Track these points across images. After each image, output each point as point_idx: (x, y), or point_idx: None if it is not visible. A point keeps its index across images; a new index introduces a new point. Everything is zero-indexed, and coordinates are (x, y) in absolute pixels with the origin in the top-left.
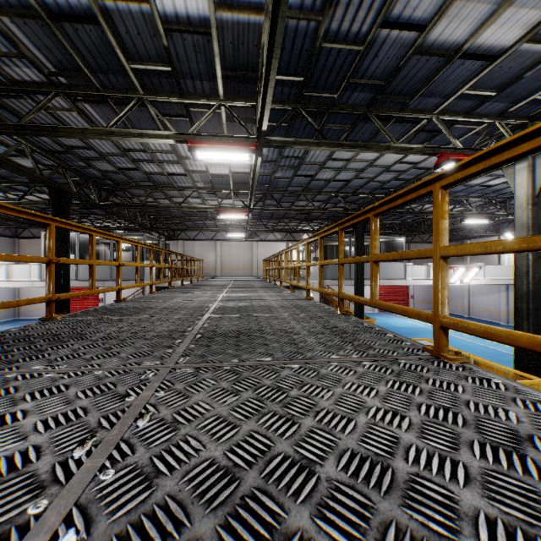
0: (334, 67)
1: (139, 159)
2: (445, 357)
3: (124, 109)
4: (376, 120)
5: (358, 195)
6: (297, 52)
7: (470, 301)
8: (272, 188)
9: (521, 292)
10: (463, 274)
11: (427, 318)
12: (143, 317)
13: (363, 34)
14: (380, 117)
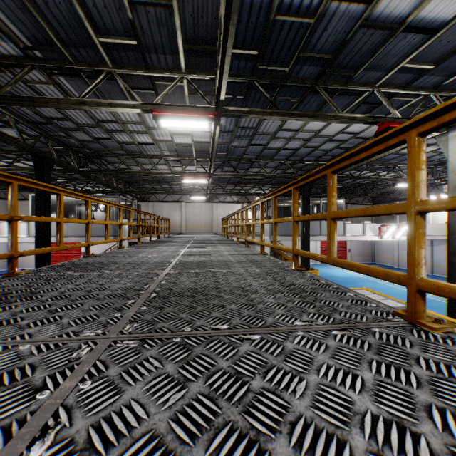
0: (286, 41)
1: (112, 129)
2: (424, 326)
3: (95, 81)
4: (323, 92)
5: (304, 162)
6: (252, 26)
7: (399, 254)
8: (229, 156)
9: (453, 248)
10: (395, 231)
11: (398, 279)
12: (104, 273)
13: (314, 7)
14: (327, 89)
